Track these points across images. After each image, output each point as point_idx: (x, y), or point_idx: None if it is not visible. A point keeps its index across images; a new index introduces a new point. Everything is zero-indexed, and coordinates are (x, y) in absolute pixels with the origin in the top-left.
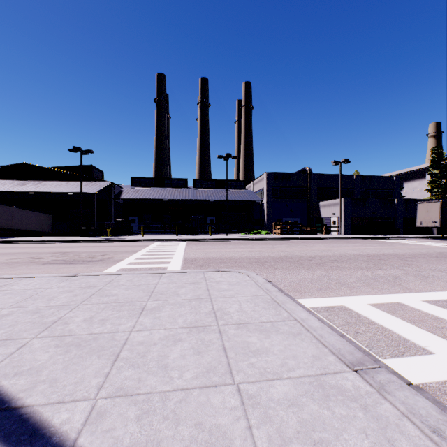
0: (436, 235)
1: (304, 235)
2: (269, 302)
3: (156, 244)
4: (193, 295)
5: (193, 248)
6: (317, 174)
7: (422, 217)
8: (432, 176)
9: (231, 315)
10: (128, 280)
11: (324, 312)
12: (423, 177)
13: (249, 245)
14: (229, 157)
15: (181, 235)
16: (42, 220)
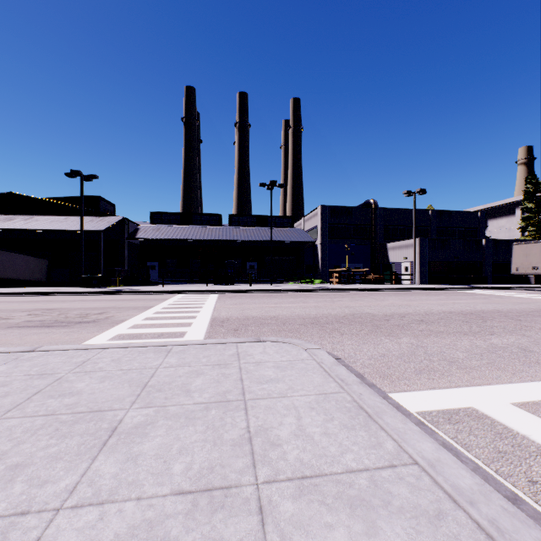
0: (534, 285)
1: (370, 285)
2: (350, 411)
3: (179, 296)
4: (215, 392)
5: (226, 302)
6: (384, 208)
7: (518, 262)
8: (526, 211)
9: (283, 448)
10: (114, 359)
11: (446, 424)
12: (512, 214)
13: (301, 298)
14: (274, 185)
15: (212, 285)
16: (33, 266)
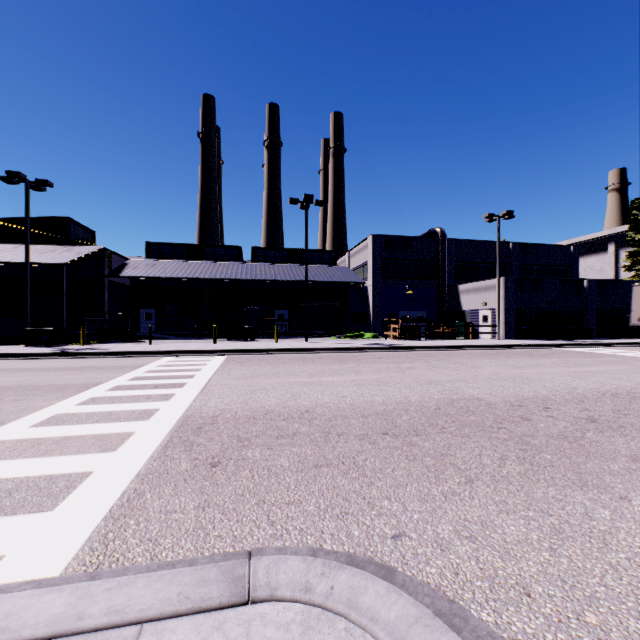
0: None
1: (441, 341)
2: None
3: (162, 361)
4: None
5: (230, 373)
6: (453, 239)
7: None
8: (632, 245)
9: None
10: None
11: None
12: (603, 250)
13: (350, 364)
14: (310, 202)
15: (225, 341)
16: None
